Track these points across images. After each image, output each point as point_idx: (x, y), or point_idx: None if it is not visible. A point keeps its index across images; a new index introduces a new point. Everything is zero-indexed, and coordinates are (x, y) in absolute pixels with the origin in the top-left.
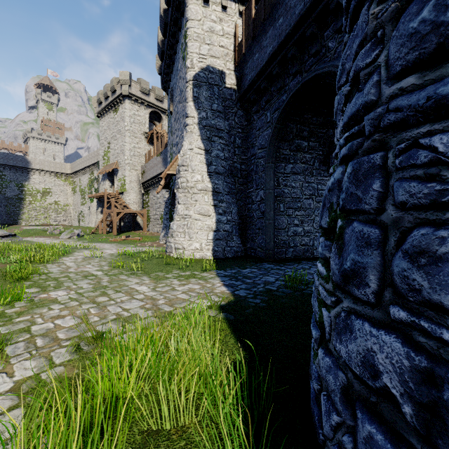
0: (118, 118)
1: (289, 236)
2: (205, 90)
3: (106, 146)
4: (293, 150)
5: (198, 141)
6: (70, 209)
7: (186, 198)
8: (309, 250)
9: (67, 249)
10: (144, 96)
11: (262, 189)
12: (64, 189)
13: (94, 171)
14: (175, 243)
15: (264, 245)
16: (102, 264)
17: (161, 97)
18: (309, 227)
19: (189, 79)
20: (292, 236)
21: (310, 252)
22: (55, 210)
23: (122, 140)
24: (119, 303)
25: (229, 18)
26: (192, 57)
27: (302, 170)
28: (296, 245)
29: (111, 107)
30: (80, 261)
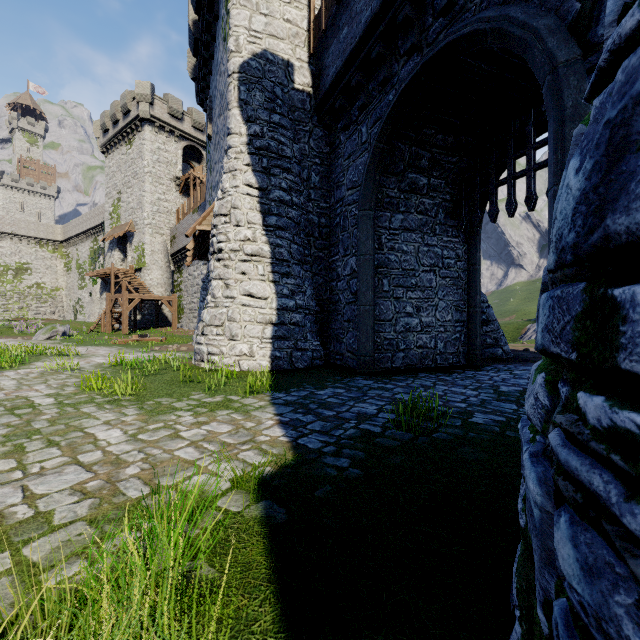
0: (133, 154)
1: (397, 333)
2: (260, 90)
3: (116, 198)
4: (404, 190)
5: (248, 174)
6: (62, 295)
7: (227, 268)
8: (430, 355)
9: (29, 356)
10: (174, 121)
11: (354, 254)
12: (53, 265)
13: (98, 237)
14: (207, 344)
15: (356, 347)
16: (69, 382)
17: (202, 124)
18: (430, 318)
19: (233, 71)
20: (403, 332)
21: (431, 358)
22: (36, 296)
23: (139, 188)
24: (30, 477)
25: None
26: (238, 33)
27: (418, 225)
28: (409, 348)
29: (122, 137)
30: (31, 377)
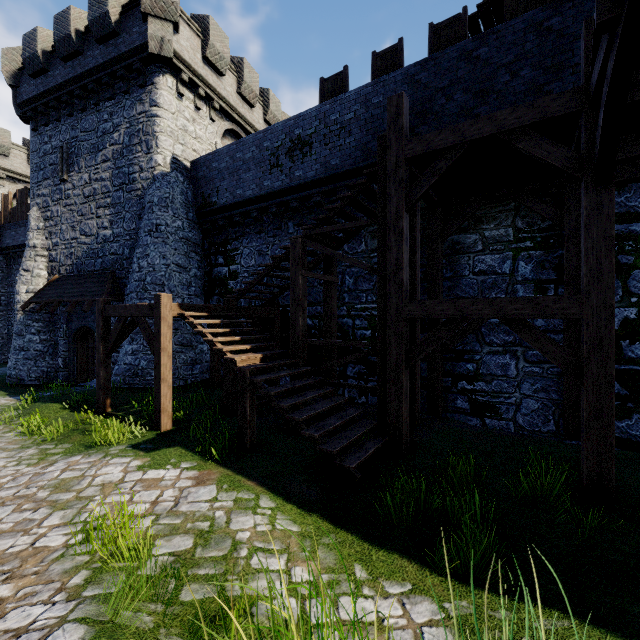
0: None
1: None
2: None
3: None
4: None
5: None
6: None
7: None
8: None
9: None
10: None
11: None
12: None
13: None
14: None
15: None
16: None
17: None
18: None
19: None
20: None
21: None
22: None
23: None
24: None
25: None
26: None
27: None
28: None
29: None
30: None
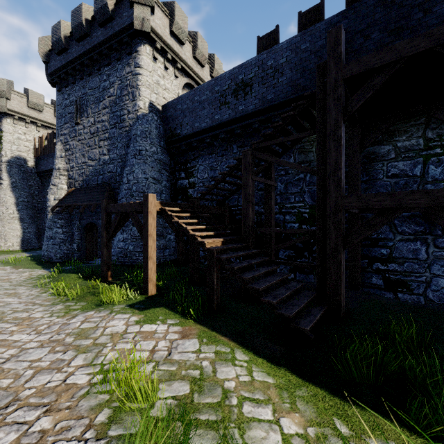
0: None
1: None
2: (15, 168)
3: None
4: None
5: (11, 193)
6: None
7: (3, 221)
8: None
9: None
10: None
11: None
12: None
13: None
14: None
15: None
16: None
17: None
18: None
19: (4, 162)
20: None
21: None
22: None
23: None
24: None
25: (31, 133)
26: (6, 151)
27: None
28: None
29: None
30: None
